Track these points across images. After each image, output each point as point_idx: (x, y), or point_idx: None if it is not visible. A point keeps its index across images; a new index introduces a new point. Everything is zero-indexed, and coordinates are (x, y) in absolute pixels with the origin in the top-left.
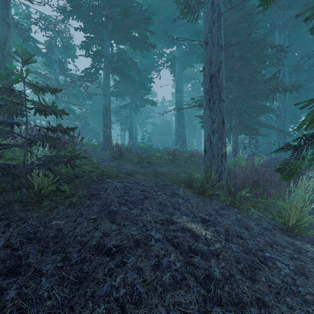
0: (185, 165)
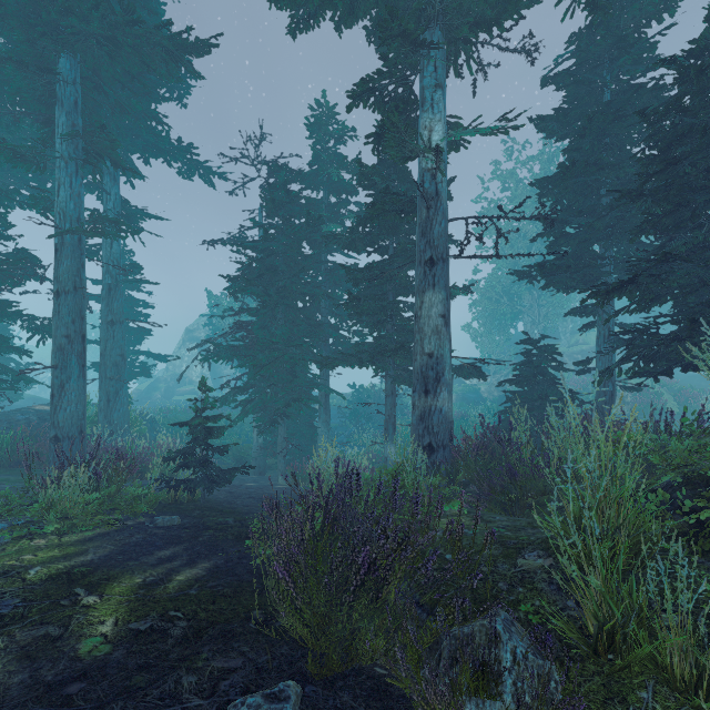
0: None
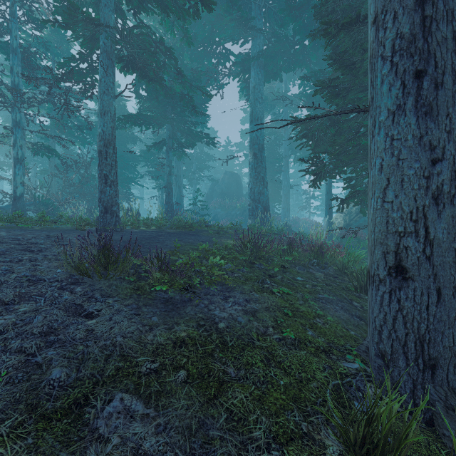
0: (281, 273)
